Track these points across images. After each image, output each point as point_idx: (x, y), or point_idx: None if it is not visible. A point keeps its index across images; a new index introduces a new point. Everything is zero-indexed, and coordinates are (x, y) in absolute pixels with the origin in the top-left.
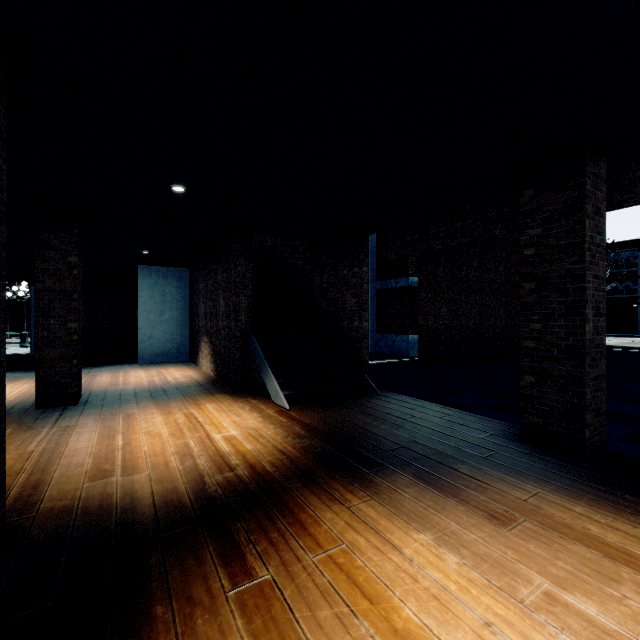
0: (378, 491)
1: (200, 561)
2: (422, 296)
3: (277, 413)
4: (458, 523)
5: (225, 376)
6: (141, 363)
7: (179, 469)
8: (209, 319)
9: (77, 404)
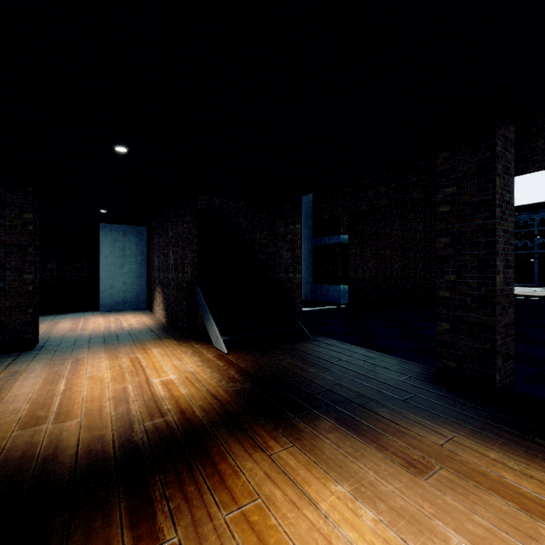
0: (300, 437)
1: (107, 522)
2: (352, 251)
3: (216, 357)
4: (376, 472)
5: (174, 322)
6: (103, 310)
7: (111, 415)
8: (161, 271)
9: (32, 349)
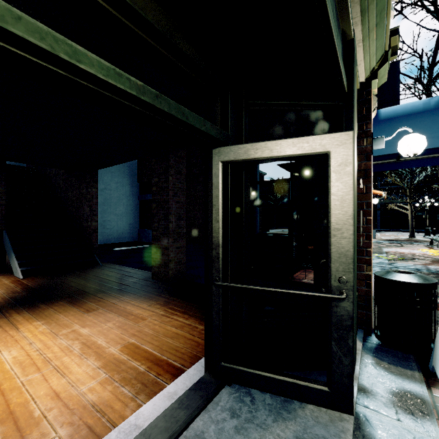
0: (36, 310)
1: None
2: None
3: (11, 282)
4: (65, 315)
5: None
6: None
7: None
8: None
9: None
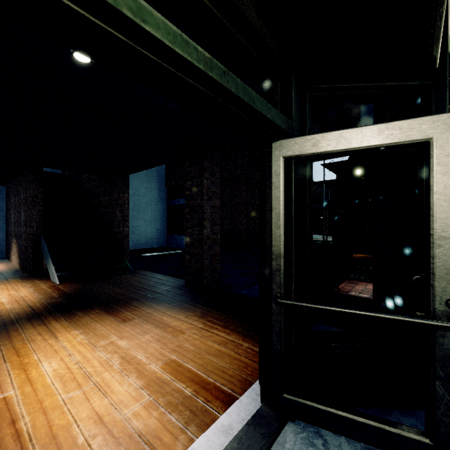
0: (73, 318)
1: None
2: None
3: (49, 287)
4: (102, 325)
5: (24, 267)
6: None
7: None
8: (16, 226)
9: None
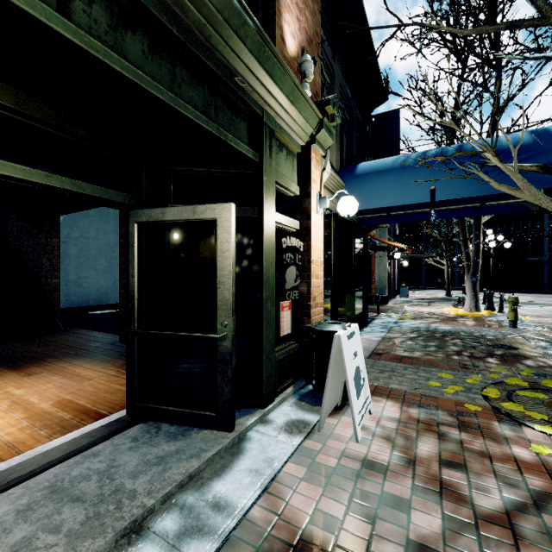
0: None
1: None
2: None
3: None
4: (1, 379)
5: None
6: None
7: None
8: None
9: None
